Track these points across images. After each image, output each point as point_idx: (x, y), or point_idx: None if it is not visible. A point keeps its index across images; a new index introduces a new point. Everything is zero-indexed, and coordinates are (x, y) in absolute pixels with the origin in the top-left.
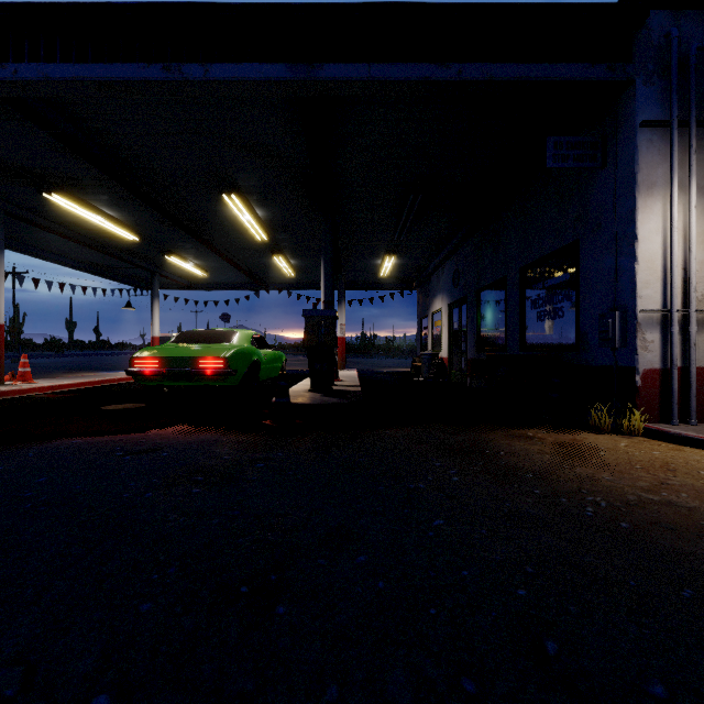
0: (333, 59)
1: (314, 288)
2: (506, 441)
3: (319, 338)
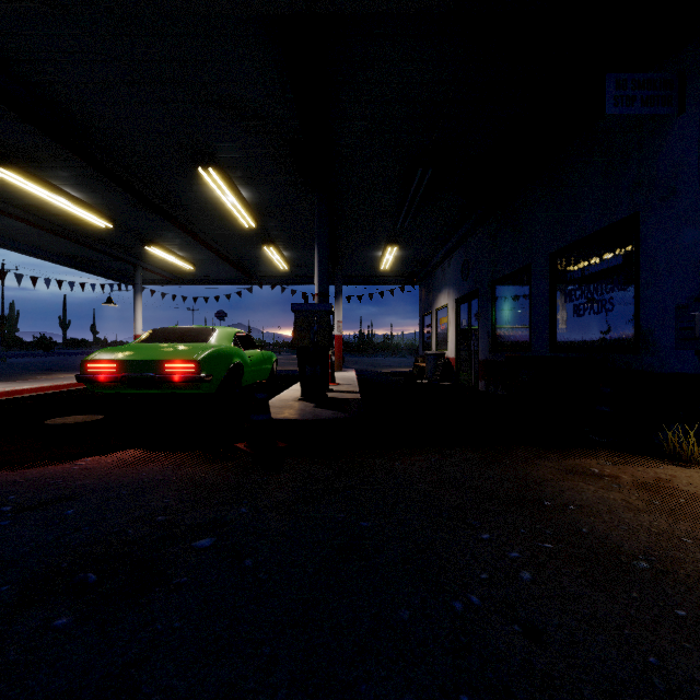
0: None
1: (309, 283)
2: (567, 482)
3: (311, 336)
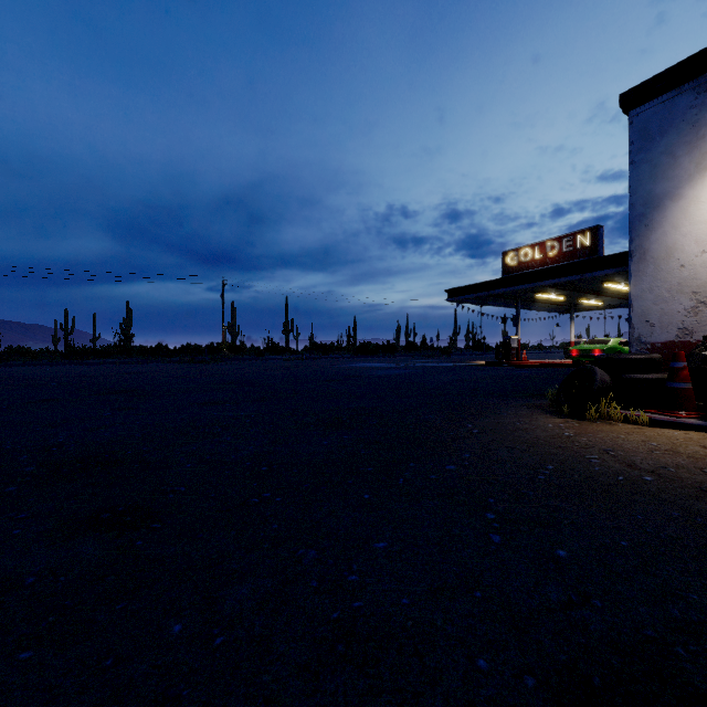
0: None
1: None
2: None
3: None
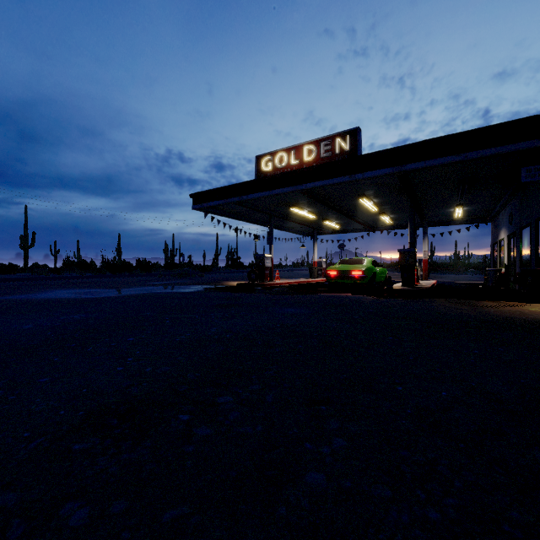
0: (410, 162)
1: (405, 228)
2: (485, 302)
3: (406, 261)
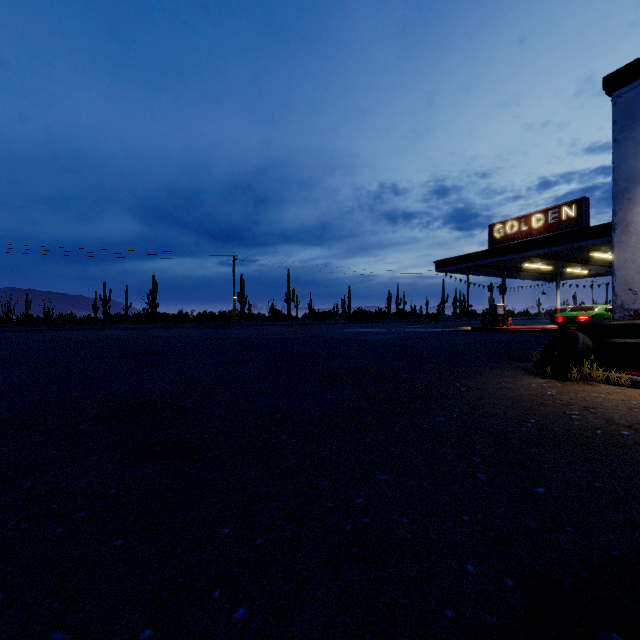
0: None
1: None
2: None
3: None
